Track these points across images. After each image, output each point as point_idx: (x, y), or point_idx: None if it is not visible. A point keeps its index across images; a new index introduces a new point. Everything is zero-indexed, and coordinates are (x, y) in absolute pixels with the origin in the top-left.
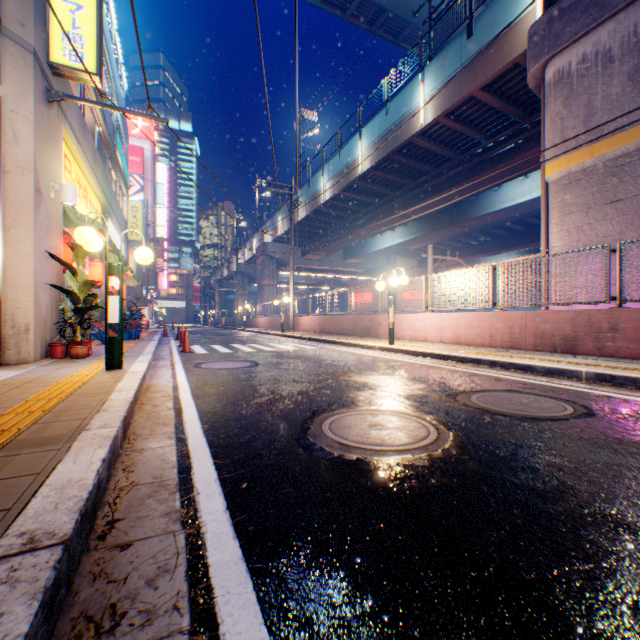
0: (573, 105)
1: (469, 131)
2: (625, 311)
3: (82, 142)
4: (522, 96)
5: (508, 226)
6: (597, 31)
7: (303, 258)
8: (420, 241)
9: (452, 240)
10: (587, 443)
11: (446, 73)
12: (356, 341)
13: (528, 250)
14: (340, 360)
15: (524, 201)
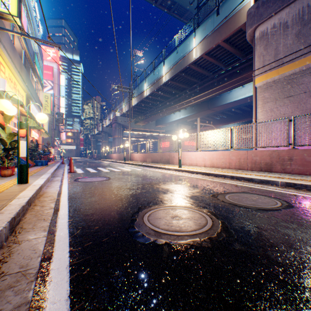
0: (269, 49)
1: (217, 62)
2: (296, 150)
3: (12, 57)
4: (242, 46)
5: (234, 110)
6: (280, 12)
7: (135, 124)
8: (193, 117)
9: (208, 117)
10: (298, 226)
11: (206, 33)
12: (162, 166)
13: (242, 122)
14: (154, 176)
15: (242, 98)
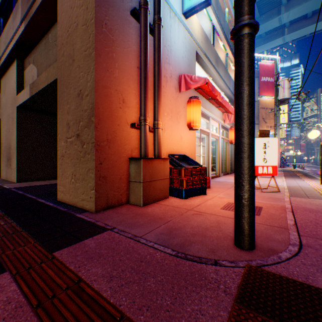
0: None
1: None
2: None
3: None
4: None
5: None
6: None
7: None
8: None
9: None
10: None
11: None
12: None
13: None
14: None
15: None
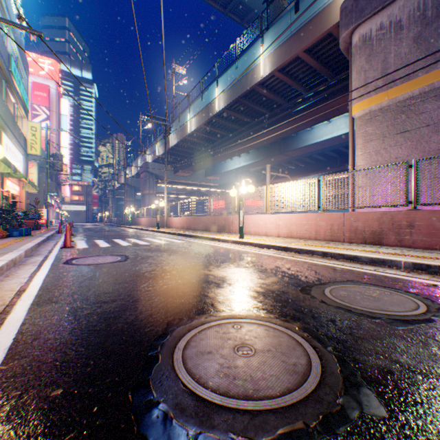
0: (373, 61)
1: (295, 84)
2: (420, 212)
3: None
4: (331, 60)
5: (315, 157)
6: (391, 6)
7: (175, 175)
8: (258, 165)
9: (279, 165)
10: None
11: (280, 38)
12: (214, 236)
13: (327, 174)
14: (201, 252)
15: (328, 138)
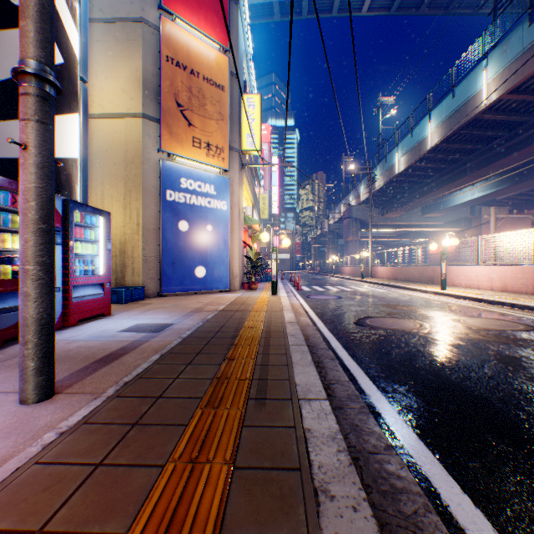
0: None
1: None
2: None
3: (248, 177)
4: None
5: None
6: None
7: (382, 217)
8: (503, 193)
9: None
10: (493, 336)
11: (507, 58)
12: (416, 287)
13: None
14: (395, 298)
15: None
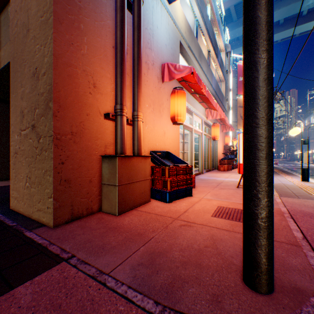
0: None
1: None
2: None
3: None
4: None
5: None
6: None
7: None
8: None
9: None
10: None
11: None
12: None
13: None
14: None
15: None
